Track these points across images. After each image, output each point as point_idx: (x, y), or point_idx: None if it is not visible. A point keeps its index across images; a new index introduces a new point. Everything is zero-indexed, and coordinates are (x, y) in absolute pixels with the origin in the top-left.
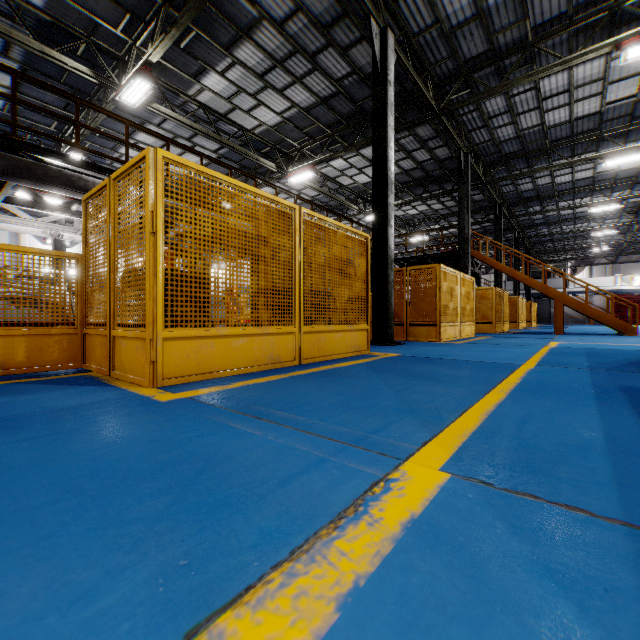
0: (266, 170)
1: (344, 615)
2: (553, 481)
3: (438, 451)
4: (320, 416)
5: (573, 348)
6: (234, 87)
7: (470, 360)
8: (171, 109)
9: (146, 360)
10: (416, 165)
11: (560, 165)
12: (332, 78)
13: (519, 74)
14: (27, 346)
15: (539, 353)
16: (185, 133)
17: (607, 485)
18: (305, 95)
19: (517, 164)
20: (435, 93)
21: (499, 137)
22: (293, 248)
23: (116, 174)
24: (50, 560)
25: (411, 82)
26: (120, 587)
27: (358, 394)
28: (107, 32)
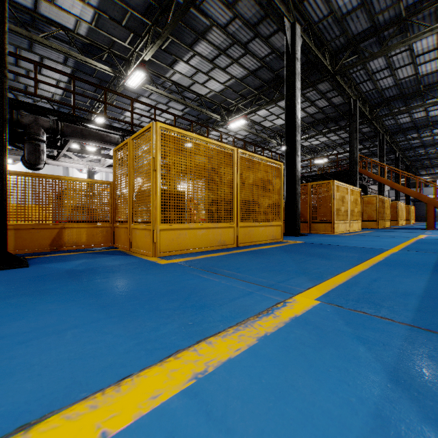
0: (214, 120)
1: (260, 342)
2: (378, 307)
3: (316, 292)
4: (250, 273)
5: (435, 239)
6: (194, 69)
7: (352, 246)
8: (156, 87)
9: (151, 241)
10: (318, 110)
11: (431, 103)
12: (258, 57)
13: (395, 41)
14: (86, 233)
15: (406, 242)
16: (163, 100)
17: (410, 310)
18: (240, 70)
19: (396, 104)
20: (331, 60)
21: (381, 86)
22: (233, 174)
23: (133, 136)
24: (136, 319)
25: (313, 55)
26: (167, 328)
27: (273, 263)
28: (120, 45)
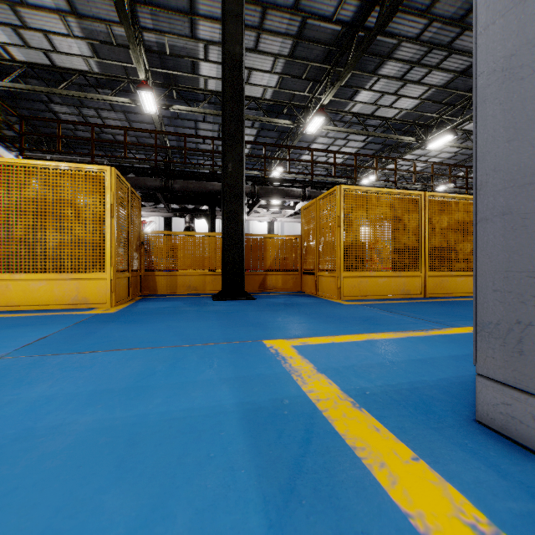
0: (406, 142)
1: (407, 337)
2: None
3: None
4: (423, 315)
5: None
6: (378, 94)
7: None
8: (334, 125)
9: (335, 287)
10: None
11: None
12: (469, 52)
13: None
14: (281, 279)
15: None
16: (342, 135)
17: None
18: (442, 76)
19: None
20: None
21: None
22: (419, 220)
23: (319, 197)
24: (335, 324)
25: None
26: (353, 328)
27: (455, 311)
28: (299, 96)
